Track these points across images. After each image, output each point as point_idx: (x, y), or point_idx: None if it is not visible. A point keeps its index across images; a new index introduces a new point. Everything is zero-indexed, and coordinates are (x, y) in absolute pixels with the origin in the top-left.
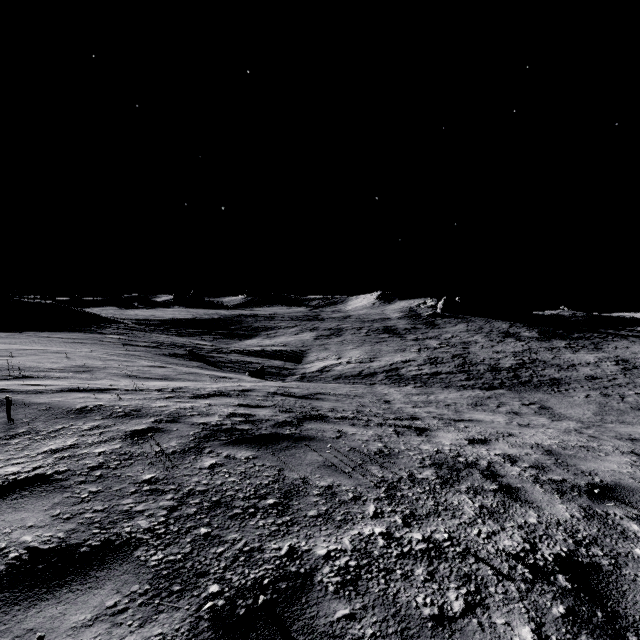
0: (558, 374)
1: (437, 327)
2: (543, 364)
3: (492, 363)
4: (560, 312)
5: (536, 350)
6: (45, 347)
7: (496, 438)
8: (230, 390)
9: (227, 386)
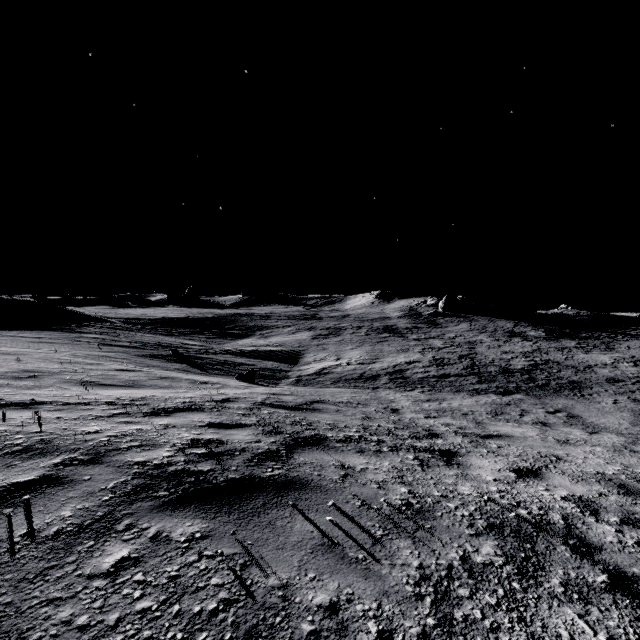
0: (576, 376)
1: (439, 326)
2: (557, 365)
3: (503, 364)
4: (563, 311)
5: (546, 350)
6: (2, 347)
7: (545, 465)
8: (206, 401)
9: (205, 395)
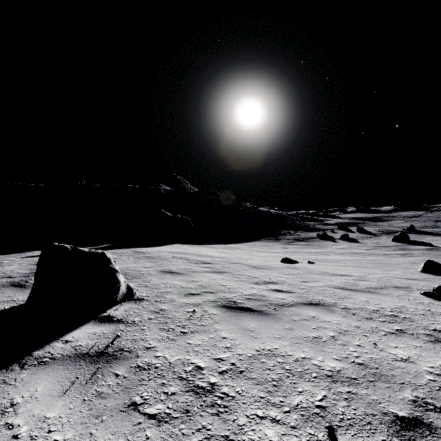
0: None
1: None
2: None
3: (439, 226)
4: None
5: None
6: None
7: None
8: None
9: None
